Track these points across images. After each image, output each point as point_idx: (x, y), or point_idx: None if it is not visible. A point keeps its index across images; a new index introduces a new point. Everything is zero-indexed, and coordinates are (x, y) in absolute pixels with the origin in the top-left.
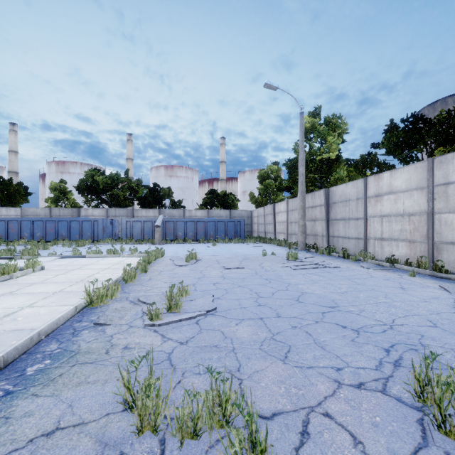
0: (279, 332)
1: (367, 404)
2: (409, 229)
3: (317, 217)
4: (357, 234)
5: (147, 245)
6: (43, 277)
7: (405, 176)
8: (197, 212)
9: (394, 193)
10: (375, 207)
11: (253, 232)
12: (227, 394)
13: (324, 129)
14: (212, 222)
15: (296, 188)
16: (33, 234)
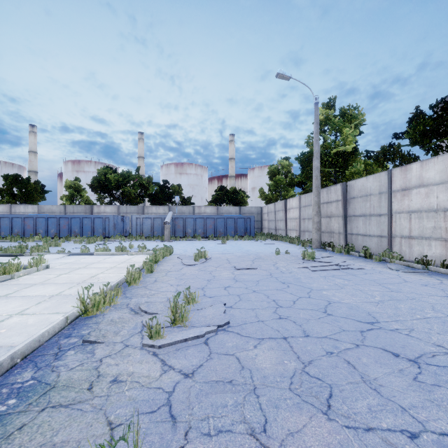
0: (312, 361)
1: None
2: (444, 227)
3: (333, 214)
4: (380, 231)
5: (156, 242)
6: (45, 277)
7: (439, 167)
8: (207, 208)
9: (425, 186)
10: (402, 202)
11: (263, 228)
12: None
13: (339, 120)
14: (222, 218)
15: (310, 183)
16: (47, 230)
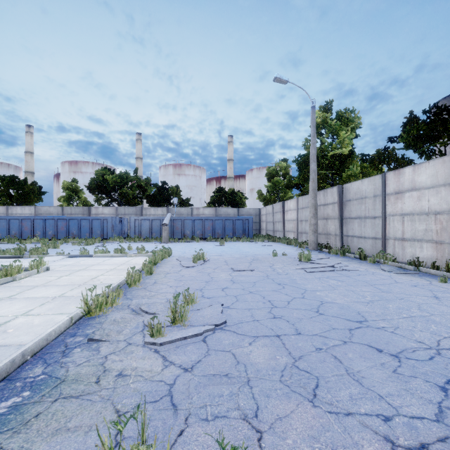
0: (302, 356)
1: None
2: (435, 229)
3: (329, 216)
4: (375, 233)
5: (155, 244)
6: (46, 279)
7: (431, 171)
8: (205, 210)
9: (417, 190)
10: (395, 205)
11: (261, 230)
12: None
13: (336, 123)
14: (220, 220)
15: (307, 185)
16: (45, 232)
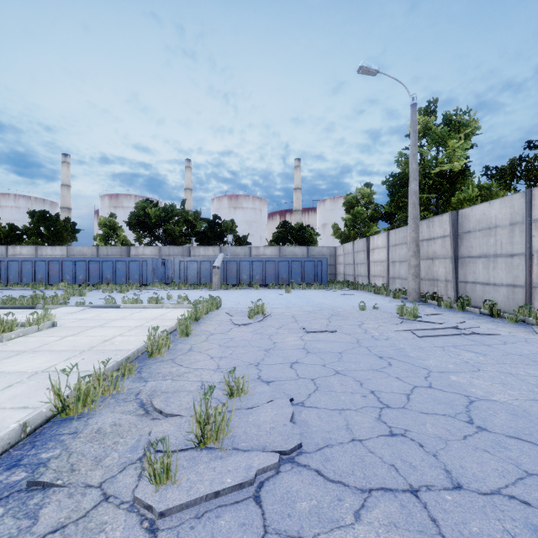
0: None
1: None
2: None
3: (437, 254)
4: (512, 279)
5: (203, 291)
6: (43, 340)
7: None
8: (267, 249)
9: None
10: None
11: (337, 274)
12: None
13: (443, 130)
14: (285, 261)
15: (402, 214)
16: (75, 276)
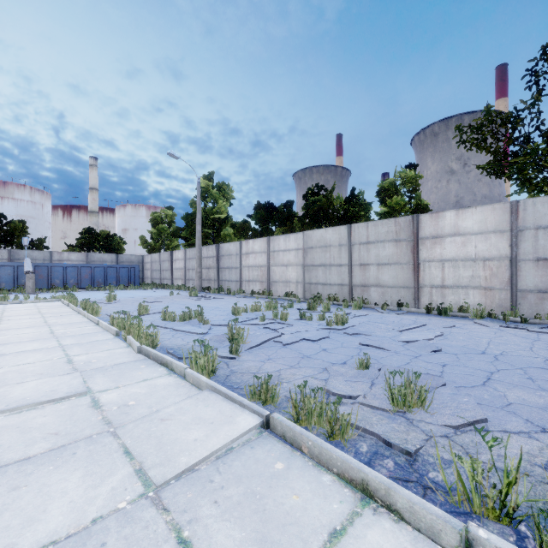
0: None
1: (222, 316)
2: (261, 275)
3: (211, 266)
4: (237, 278)
5: (18, 295)
6: None
7: (259, 244)
8: (72, 255)
9: (254, 253)
10: (246, 261)
11: (145, 278)
12: (190, 312)
13: (216, 192)
14: (101, 267)
15: (194, 239)
16: None
